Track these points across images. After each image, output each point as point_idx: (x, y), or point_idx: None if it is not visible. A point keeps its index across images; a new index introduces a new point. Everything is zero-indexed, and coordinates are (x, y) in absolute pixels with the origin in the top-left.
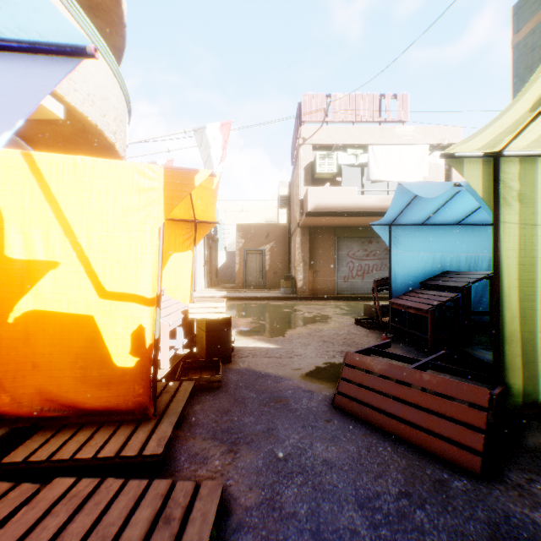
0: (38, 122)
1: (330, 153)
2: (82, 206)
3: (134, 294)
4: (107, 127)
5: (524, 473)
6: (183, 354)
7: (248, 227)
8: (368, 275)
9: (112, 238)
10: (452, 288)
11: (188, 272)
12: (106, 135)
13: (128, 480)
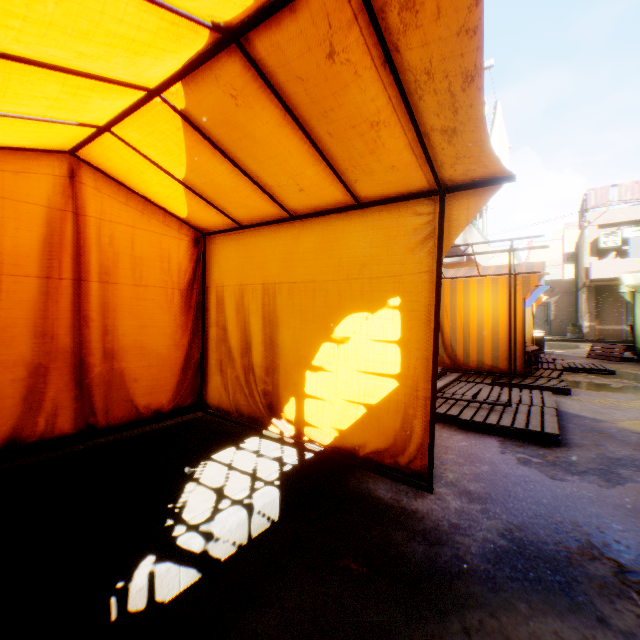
0: None
1: (613, 232)
2: None
3: None
4: None
5: (631, 362)
6: None
7: None
8: None
9: None
10: None
11: None
12: None
13: None
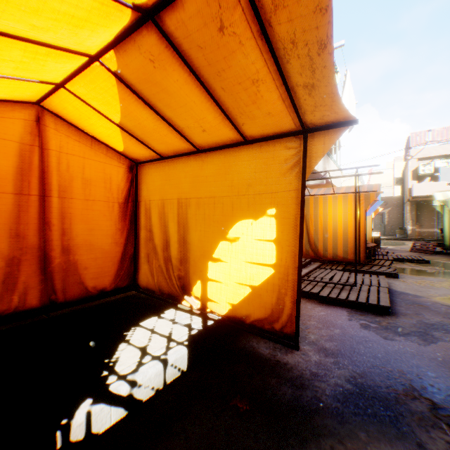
0: None
1: (428, 163)
2: None
3: None
4: None
5: (441, 255)
6: None
7: None
8: None
9: None
10: None
11: None
12: None
13: None
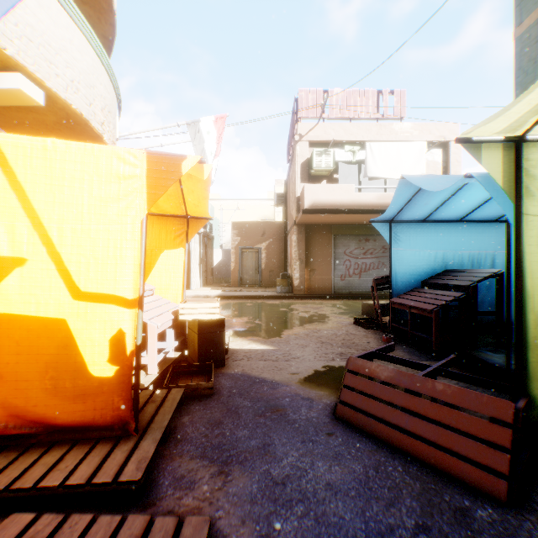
0: (18, 111)
1: (327, 149)
2: (53, 195)
3: (113, 295)
4: (94, 116)
5: None
6: (173, 358)
7: (244, 225)
8: (365, 274)
9: (88, 232)
10: (457, 287)
11: (179, 270)
12: (92, 125)
13: (100, 512)
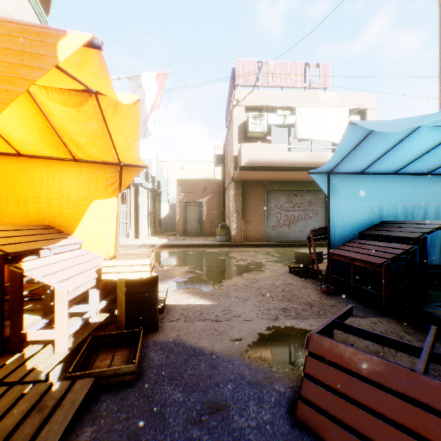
0: None
1: (262, 113)
2: None
3: None
4: None
5: None
6: (97, 322)
7: (188, 182)
8: (293, 225)
9: None
10: (402, 239)
11: (112, 222)
12: None
13: None
